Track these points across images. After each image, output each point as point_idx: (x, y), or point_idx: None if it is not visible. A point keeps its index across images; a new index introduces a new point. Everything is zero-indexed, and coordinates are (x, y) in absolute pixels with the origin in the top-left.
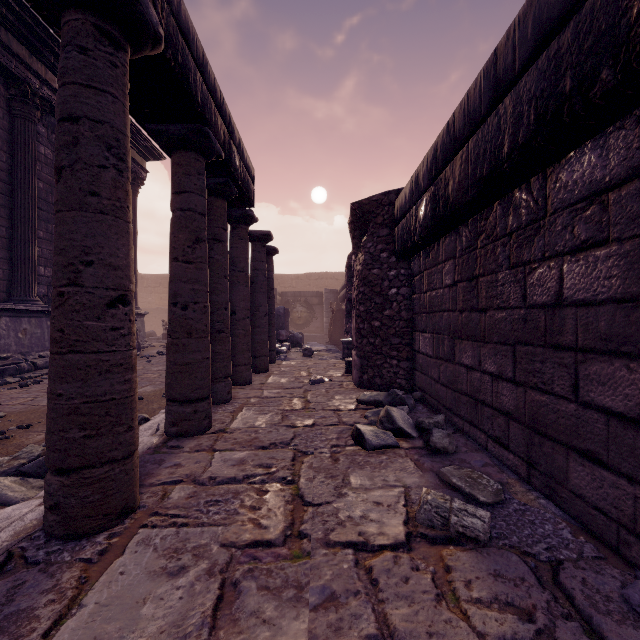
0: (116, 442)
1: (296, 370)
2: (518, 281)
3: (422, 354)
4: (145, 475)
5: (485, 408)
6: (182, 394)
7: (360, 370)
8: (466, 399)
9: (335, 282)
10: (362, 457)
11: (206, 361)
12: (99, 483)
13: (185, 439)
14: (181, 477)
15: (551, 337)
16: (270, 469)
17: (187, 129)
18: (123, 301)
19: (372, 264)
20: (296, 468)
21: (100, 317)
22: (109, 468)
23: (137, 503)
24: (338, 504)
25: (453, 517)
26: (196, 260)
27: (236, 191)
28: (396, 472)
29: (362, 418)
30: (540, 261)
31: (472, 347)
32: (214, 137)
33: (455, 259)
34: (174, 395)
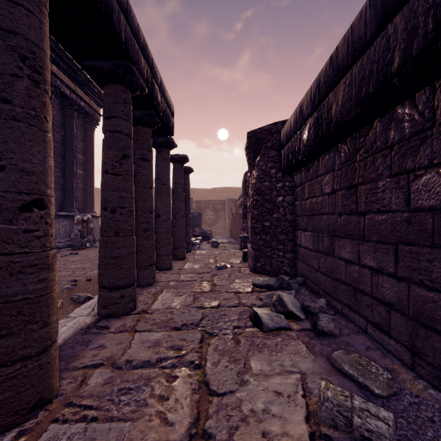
0: (29, 339)
1: (206, 258)
2: (400, 187)
3: (303, 248)
4: (71, 357)
5: (364, 296)
6: (111, 282)
7: (254, 259)
8: (345, 287)
9: (234, 194)
10: (260, 339)
11: (131, 255)
12: (10, 381)
13: (113, 319)
14: (102, 360)
15: (440, 238)
16: (180, 352)
17: (114, 64)
18: (39, 205)
19: (264, 178)
20: (203, 351)
21: (12, 220)
22: (21, 365)
23: (55, 392)
24: (241, 394)
25: (356, 419)
26: (123, 173)
27: (159, 121)
28: (291, 356)
29: (257, 300)
30: (427, 168)
31: (351, 244)
32: (138, 73)
33: (334, 172)
34: (104, 283)
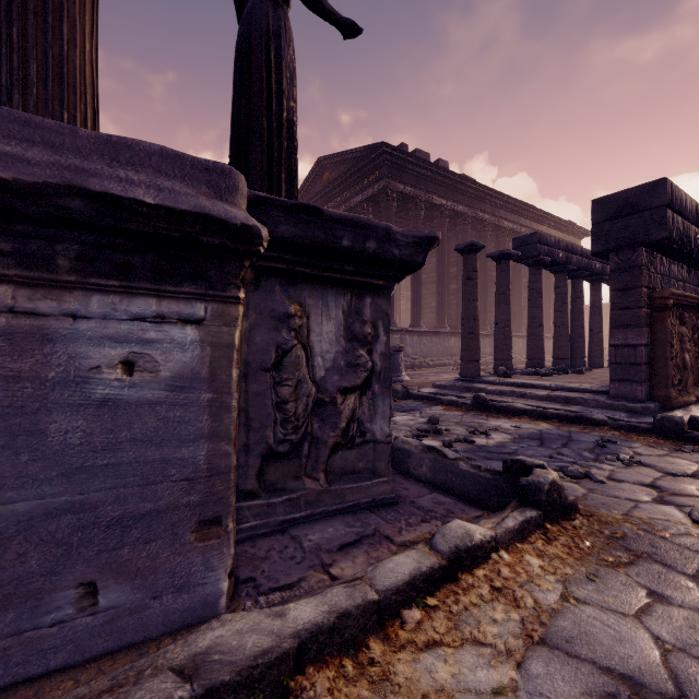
0: None
1: None
2: None
3: None
4: None
5: None
6: None
7: None
8: None
9: None
10: None
11: None
12: None
13: None
14: None
15: None
16: None
17: None
18: None
19: None
20: None
21: None
22: None
23: None
24: None
25: None
26: None
27: None
28: None
29: None
30: None
31: None
32: None
33: None
34: None
